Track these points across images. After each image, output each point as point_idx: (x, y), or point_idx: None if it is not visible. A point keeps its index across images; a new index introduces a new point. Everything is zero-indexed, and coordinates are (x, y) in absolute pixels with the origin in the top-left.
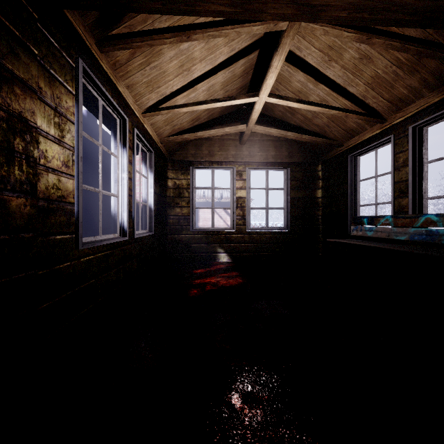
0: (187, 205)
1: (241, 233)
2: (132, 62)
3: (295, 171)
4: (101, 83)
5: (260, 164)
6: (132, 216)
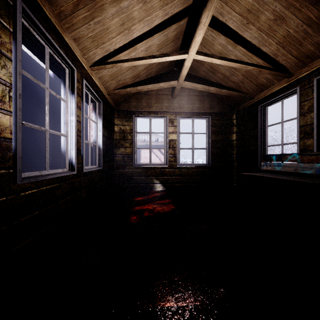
0: (130, 145)
1: (172, 168)
2: (76, 15)
3: (215, 119)
4: (47, 31)
5: (187, 113)
6: (81, 153)
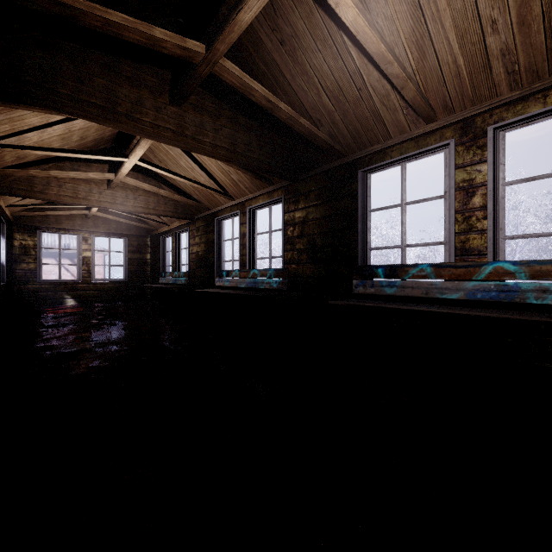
0: (34, 261)
1: (87, 283)
2: None
3: (132, 240)
4: None
5: (103, 233)
6: None
